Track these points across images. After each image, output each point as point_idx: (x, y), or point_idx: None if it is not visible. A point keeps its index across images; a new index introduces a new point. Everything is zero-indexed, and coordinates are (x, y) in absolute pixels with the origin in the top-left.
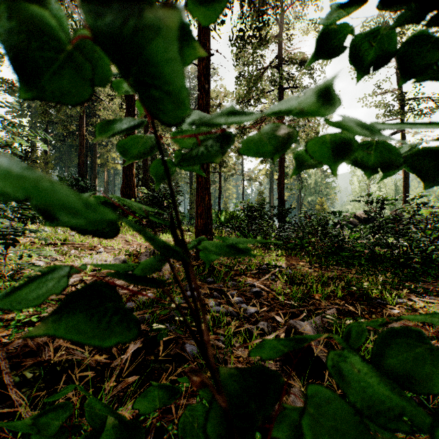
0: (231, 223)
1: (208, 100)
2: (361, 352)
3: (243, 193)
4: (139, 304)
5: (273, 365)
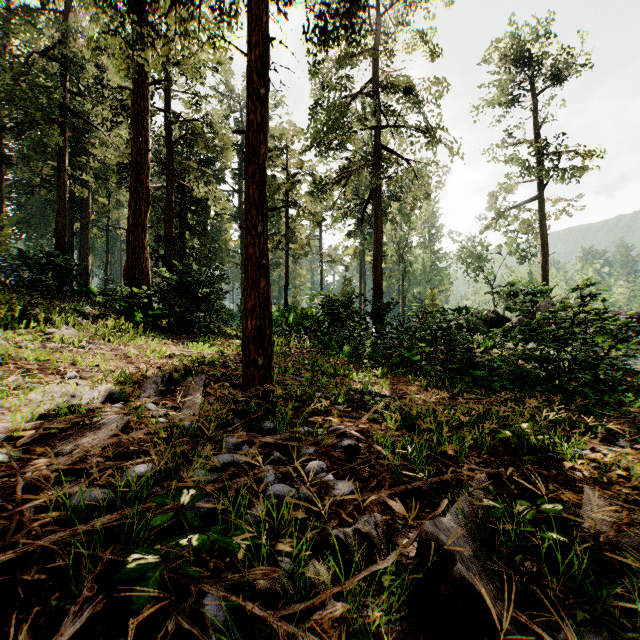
0: (304, 325)
1: (266, 115)
2: (559, 576)
3: (321, 281)
4: (114, 495)
5: (396, 633)
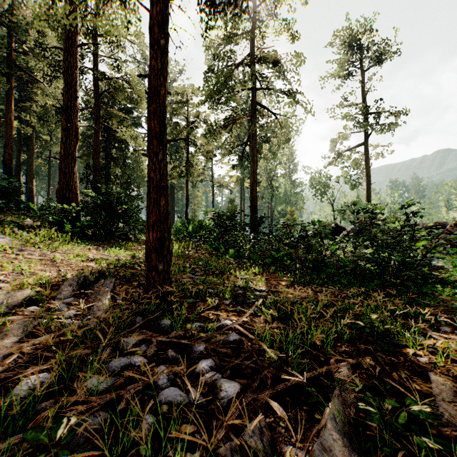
0: (199, 233)
1: (165, 62)
2: None
3: (213, 200)
4: None
5: None
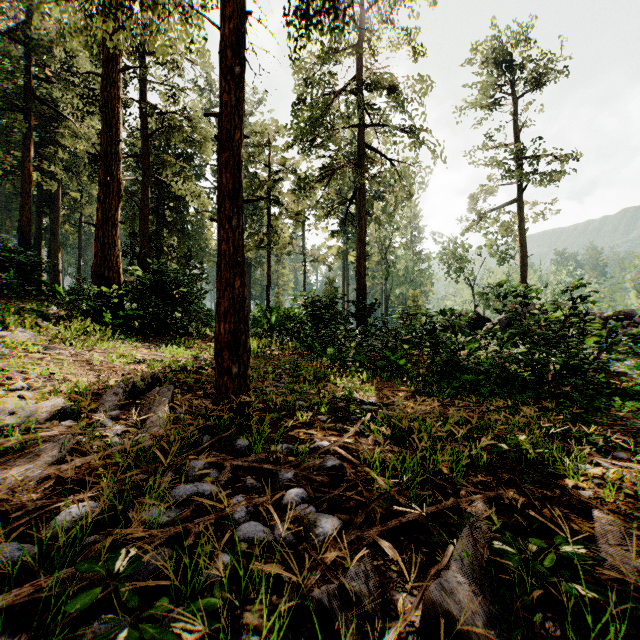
0: (286, 326)
1: (241, 96)
2: None
3: (304, 280)
4: (30, 557)
5: None
